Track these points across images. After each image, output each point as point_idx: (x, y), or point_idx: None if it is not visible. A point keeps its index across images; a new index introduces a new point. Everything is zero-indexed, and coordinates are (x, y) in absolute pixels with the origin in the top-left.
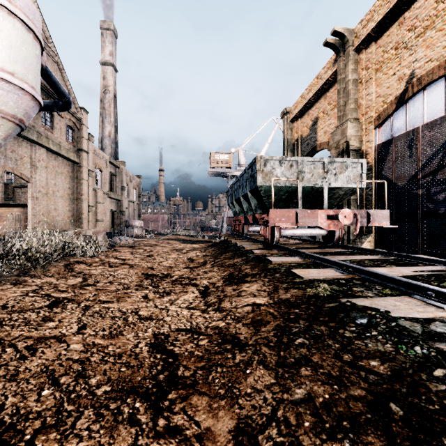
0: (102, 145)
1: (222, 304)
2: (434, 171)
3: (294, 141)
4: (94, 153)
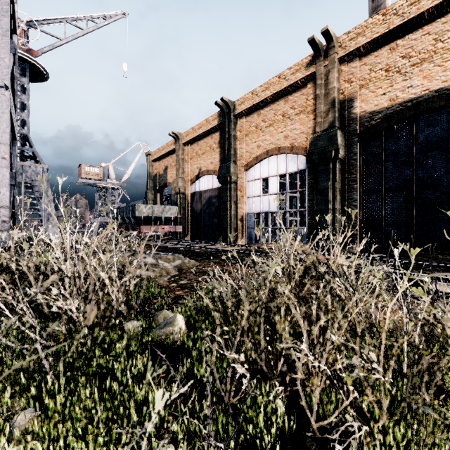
0: None
1: None
2: (205, 209)
3: (154, 175)
4: None
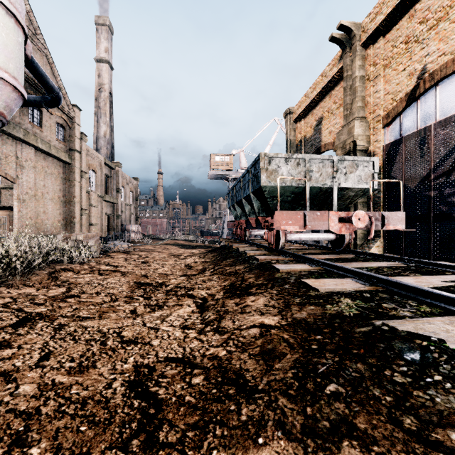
0: (97, 146)
1: (223, 323)
2: (448, 172)
3: (297, 142)
4: (87, 154)
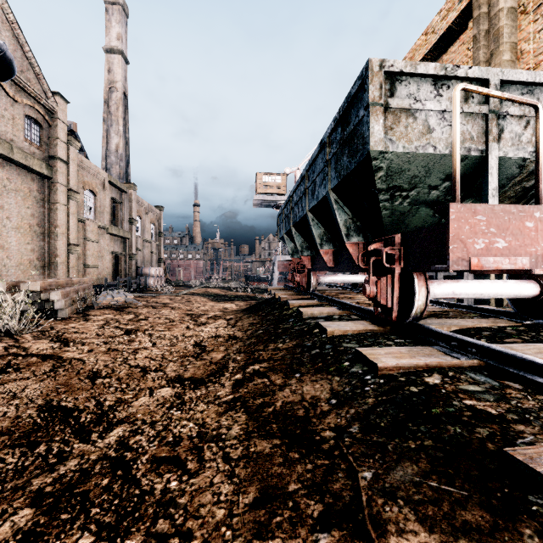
0: (106, 164)
1: None
2: None
3: None
4: (81, 166)
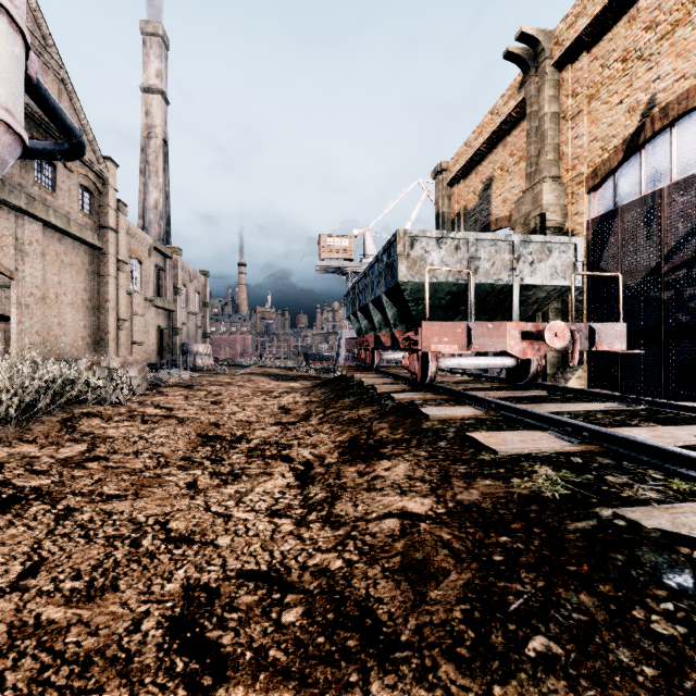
0: (143, 223)
1: (337, 508)
2: (690, 261)
3: (453, 217)
4: (128, 233)
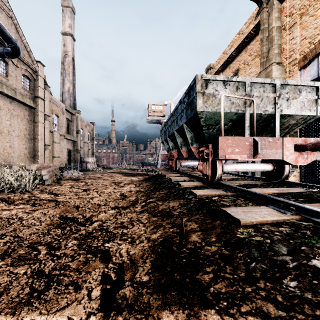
0: (62, 98)
1: None
2: None
3: None
4: (51, 101)
